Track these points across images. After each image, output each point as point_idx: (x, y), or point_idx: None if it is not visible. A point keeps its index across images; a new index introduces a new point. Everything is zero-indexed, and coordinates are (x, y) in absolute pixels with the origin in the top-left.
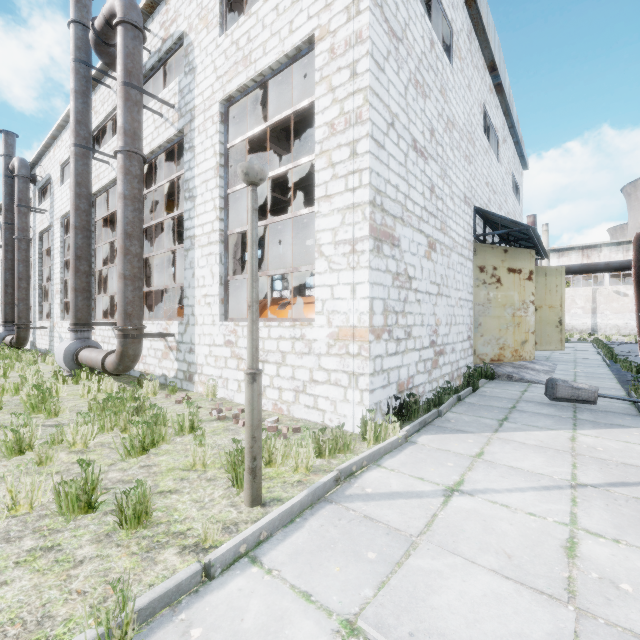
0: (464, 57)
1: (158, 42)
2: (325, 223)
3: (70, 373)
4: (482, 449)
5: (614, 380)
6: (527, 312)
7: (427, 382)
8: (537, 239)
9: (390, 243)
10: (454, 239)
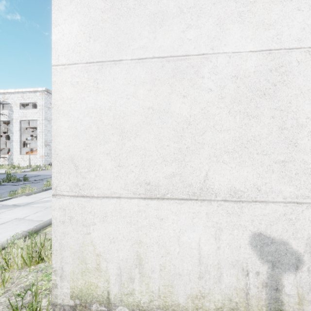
0: None
1: (1, 100)
2: (39, 143)
3: None
4: None
5: None
6: None
7: None
8: None
9: (48, 145)
10: None
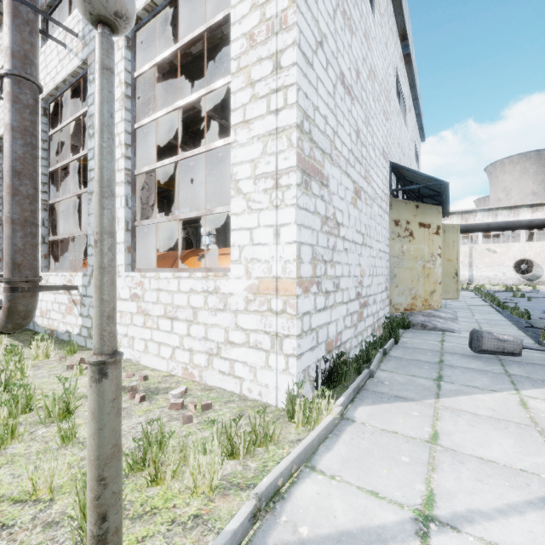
0: (383, 14)
1: None
2: (243, 154)
3: None
4: (434, 427)
5: (514, 327)
6: (435, 264)
7: (353, 337)
8: (445, 196)
9: (319, 181)
10: (375, 190)
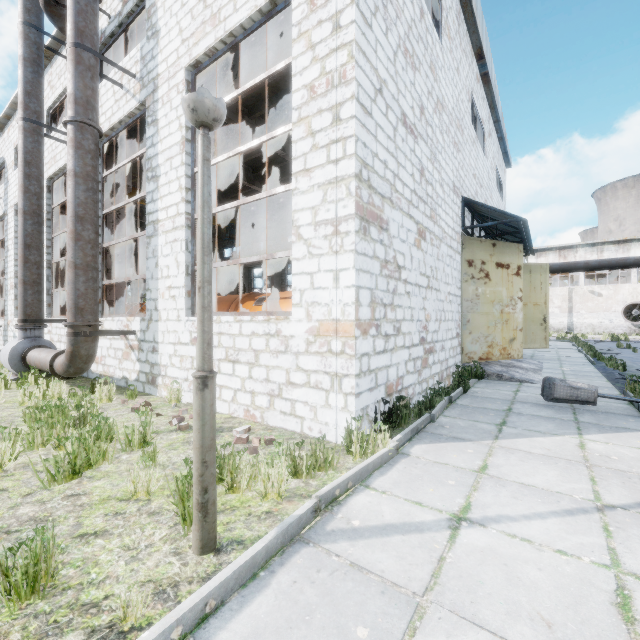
0: (453, 37)
1: (118, 5)
2: (304, 201)
3: (17, 376)
4: (485, 461)
5: (603, 378)
6: (515, 309)
7: (417, 383)
8: (526, 233)
9: (378, 226)
10: (443, 229)
